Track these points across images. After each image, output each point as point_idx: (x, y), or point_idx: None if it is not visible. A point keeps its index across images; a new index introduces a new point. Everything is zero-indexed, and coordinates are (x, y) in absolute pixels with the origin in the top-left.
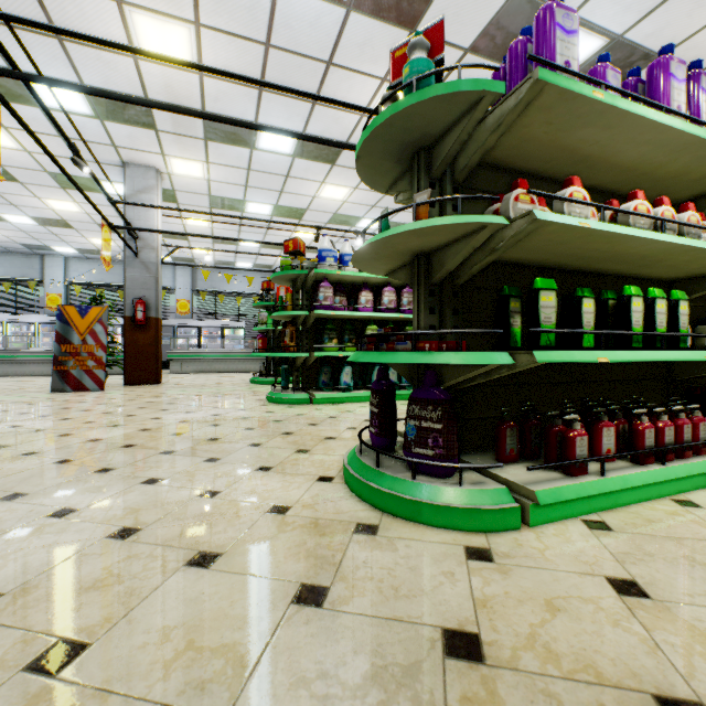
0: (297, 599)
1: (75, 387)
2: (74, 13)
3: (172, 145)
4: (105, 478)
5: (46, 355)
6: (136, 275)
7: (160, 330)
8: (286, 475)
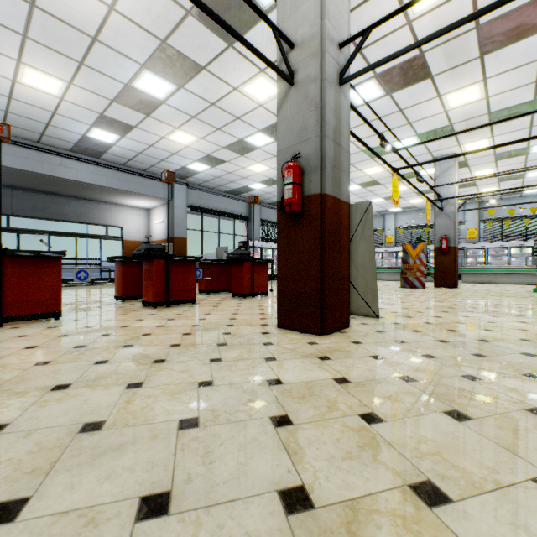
0: (519, 339)
1: (410, 286)
2: (417, 112)
3: (465, 138)
4: (446, 313)
5: (389, 270)
6: (441, 222)
7: (456, 254)
8: (533, 325)
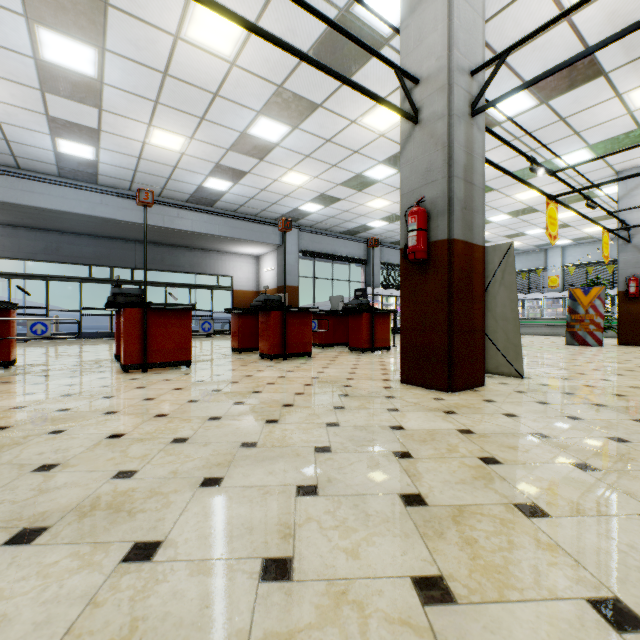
0: None
1: (580, 343)
2: (587, 118)
3: None
4: (619, 376)
5: (552, 322)
6: (627, 257)
7: None
8: None
